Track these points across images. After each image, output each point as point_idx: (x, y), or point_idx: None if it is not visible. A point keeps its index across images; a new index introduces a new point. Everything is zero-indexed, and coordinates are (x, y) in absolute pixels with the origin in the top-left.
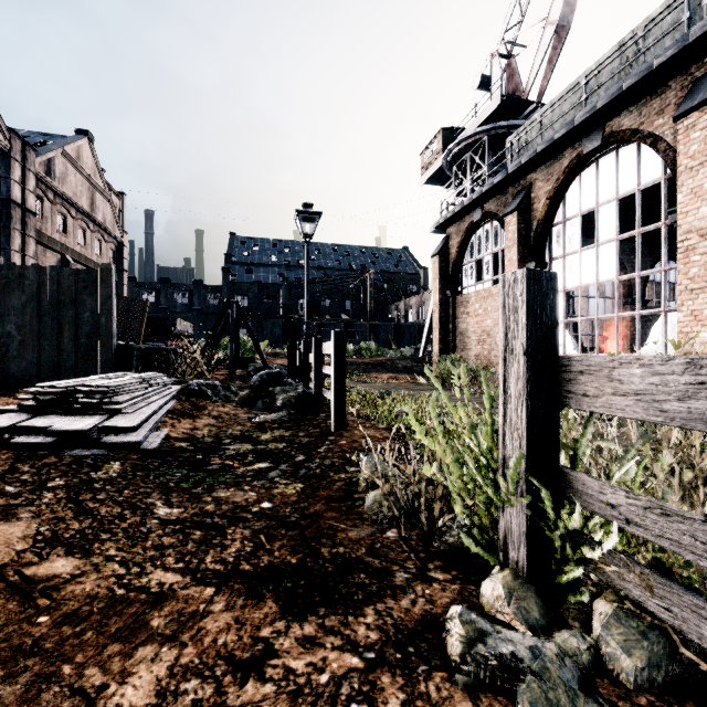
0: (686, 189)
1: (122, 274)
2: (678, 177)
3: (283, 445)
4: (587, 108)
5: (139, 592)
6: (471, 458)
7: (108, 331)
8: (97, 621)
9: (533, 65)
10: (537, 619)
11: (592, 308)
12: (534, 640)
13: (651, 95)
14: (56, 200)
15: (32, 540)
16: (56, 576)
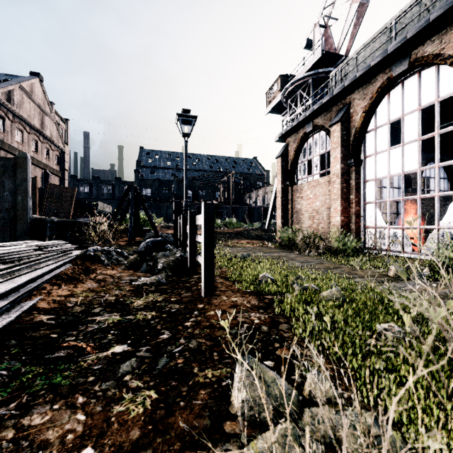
0: None
1: (64, 172)
2: None
3: (152, 315)
4: (398, 39)
5: None
6: None
7: (24, 207)
8: None
9: (342, 31)
10: None
11: (385, 195)
12: None
13: (450, 26)
14: (15, 120)
15: None
16: None
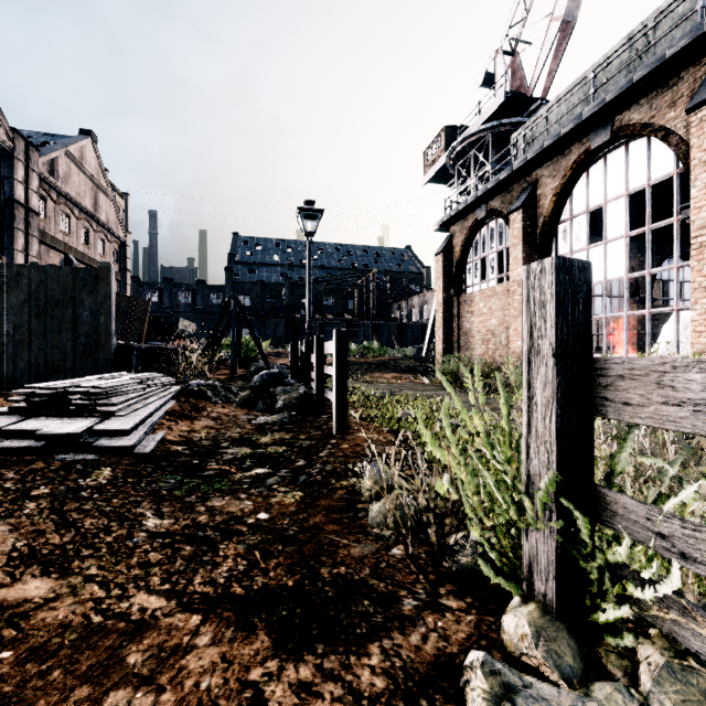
0: (700, 183)
1: (125, 274)
2: (692, 171)
3: (283, 449)
4: (595, 102)
5: (118, 620)
6: (490, 475)
7: (107, 331)
8: (67, 656)
9: (537, 62)
10: (571, 665)
11: (598, 307)
12: (572, 697)
13: (662, 87)
14: (60, 200)
15: (6, 558)
16: (28, 600)
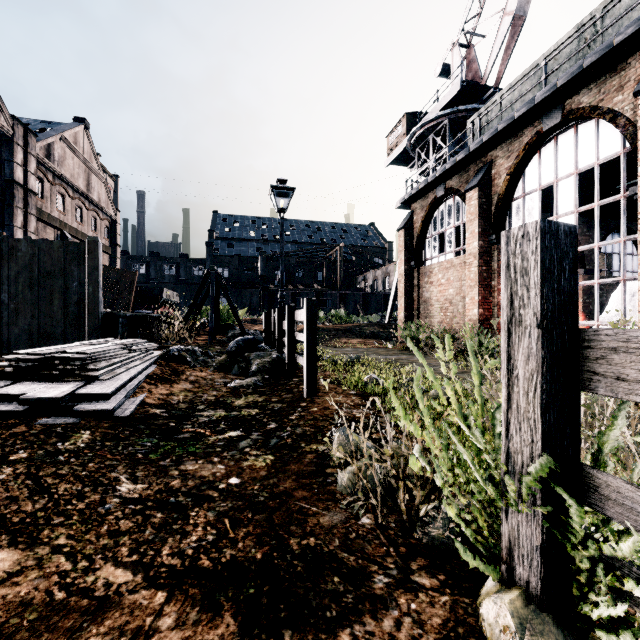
0: None
1: (115, 248)
2: (639, 150)
3: (256, 412)
4: (547, 87)
5: (81, 596)
6: (468, 452)
7: (95, 300)
8: None
9: (491, 53)
10: None
11: None
12: None
13: (610, 73)
14: (56, 181)
15: None
16: None
